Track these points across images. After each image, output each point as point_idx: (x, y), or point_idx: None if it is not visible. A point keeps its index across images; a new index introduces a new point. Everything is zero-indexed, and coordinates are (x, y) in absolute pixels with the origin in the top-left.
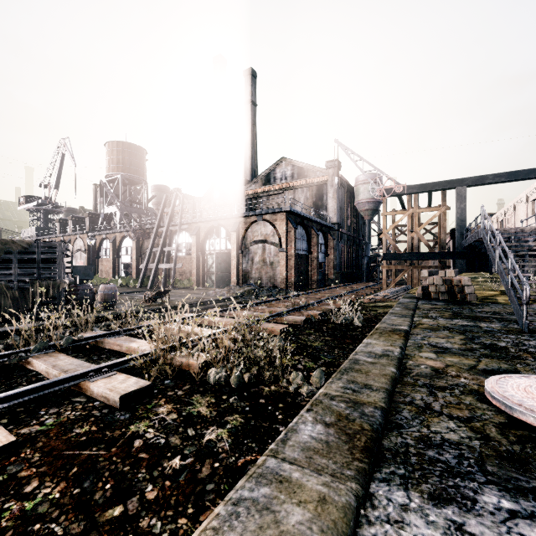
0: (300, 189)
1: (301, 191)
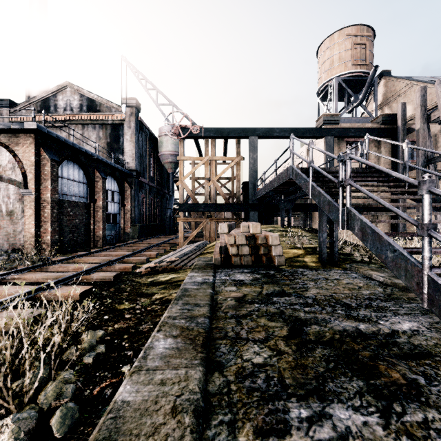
0: (90, 125)
1: (93, 128)
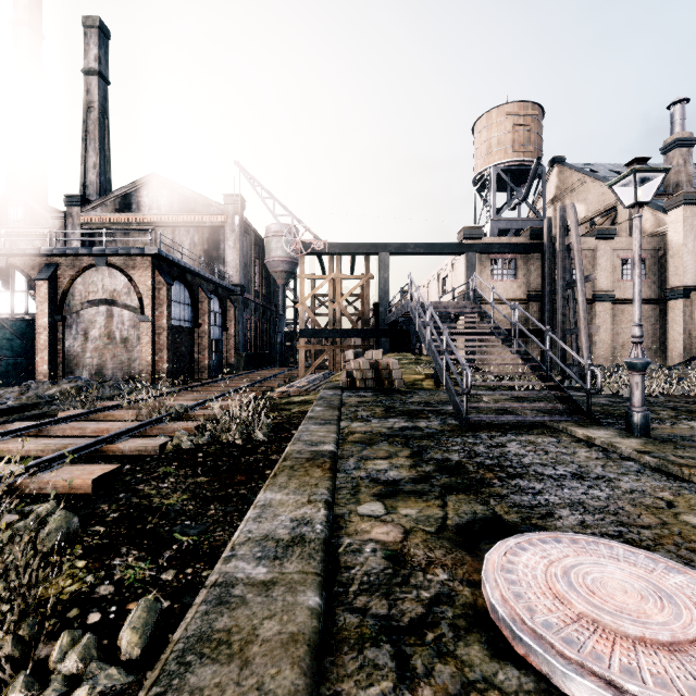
0: (183, 228)
1: (186, 231)
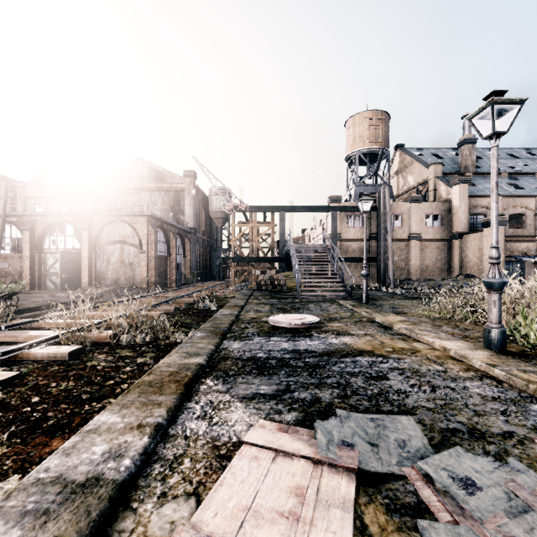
0: (157, 192)
1: (159, 194)
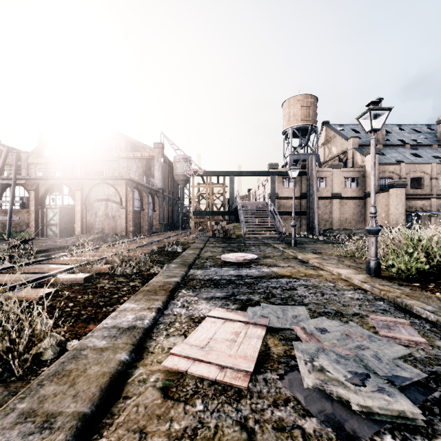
0: (133, 160)
1: (134, 161)
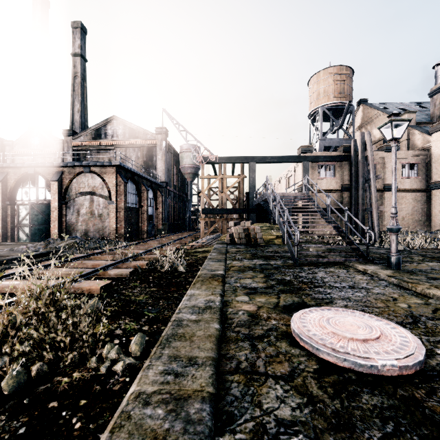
0: (131, 148)
1: (133, 150)
